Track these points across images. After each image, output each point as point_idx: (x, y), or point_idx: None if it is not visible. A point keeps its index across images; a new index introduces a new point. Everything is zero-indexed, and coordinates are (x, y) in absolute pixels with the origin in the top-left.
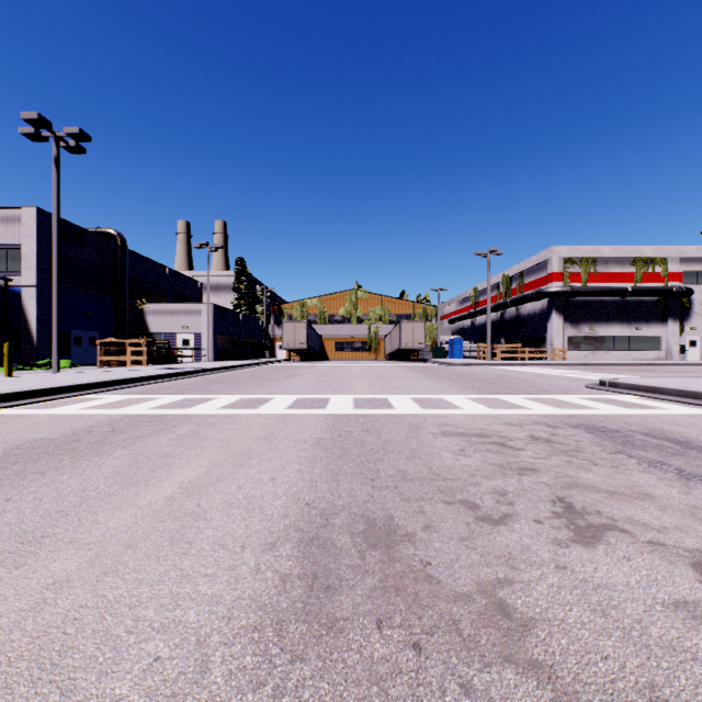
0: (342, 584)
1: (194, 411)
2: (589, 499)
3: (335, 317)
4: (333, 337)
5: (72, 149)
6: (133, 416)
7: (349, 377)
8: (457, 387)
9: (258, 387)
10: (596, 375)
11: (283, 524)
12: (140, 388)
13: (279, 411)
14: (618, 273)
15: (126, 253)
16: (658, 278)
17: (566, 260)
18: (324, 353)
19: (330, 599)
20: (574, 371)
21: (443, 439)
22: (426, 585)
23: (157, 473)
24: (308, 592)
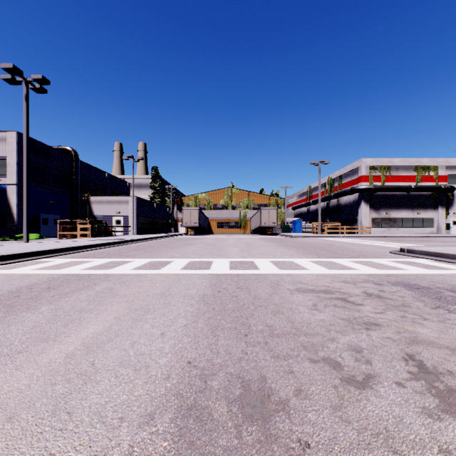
0: None
1: (114, 271)
2: (436, 357)
3: (217, 205)
4: (216, 218)
5: (38, 90)
6: (68, 275)
7: (226, 246)
8: (302, 253)
9: (163, 253)
10: (394, 244)
11: (164, 388)
12: (81, 254)
13: (175, 271)
14: (405, 176)
15: (78, 163)
16: (432, 179)
17: (371, 167)
18: (210, 229)
19: None
20: (378, 241)
21: (298, 295)
22: None
23: (68, 328)
24: None
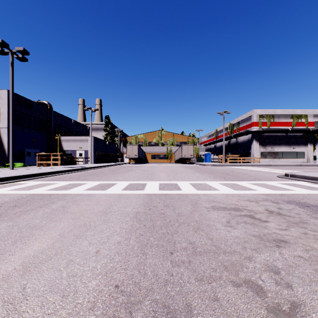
0: None
1: (70, 192)
2: None
3: (151, 143)
4: (150, 152)
5: (21, 59)
6: (34, 195)
7: (157, 171)
8: (212, 177)
9: (110, 177)
10: (278, 170)
11: None
12: (50, 177)
13: (117, 192)
14: (284, 122)
15: (52, 112)
16: (303, 124)
17: (260, 116)
18: (146, 160)
19: None
20: (266, 168)
21: (214, 212)
22: None
23: (15, 245)
24: None
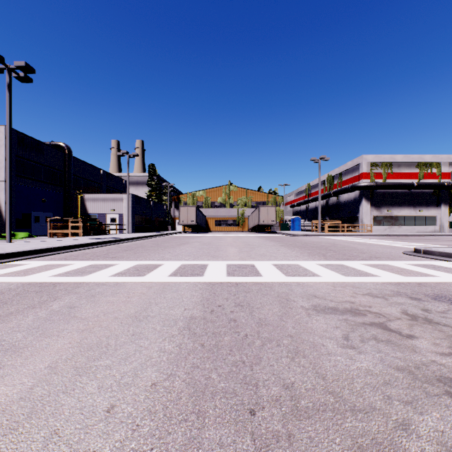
0: None
1: (88, 279)
2: None
3: (215, 203)
4: (214, 216)
5: (22, 79)
6: (30, 284)
7: (224, 245)
8: (306, 254)
9: (154, 254)
10: (401, 243)
11: None
12: (63, 255)
13: (161, 279)
14: (407, 173)
15: (72, 159)
16: (434, 176)
17: (372, 164)
18: (207, 227)
19: None
20: (382, 240)
21: (318, 318)
22: None
23: None
24: None
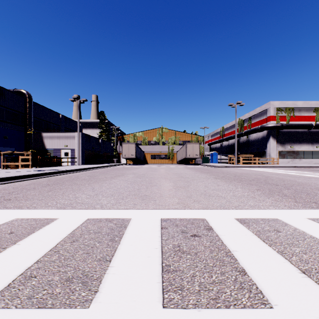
0: None
1: None
2: None
3: (151, 142)
4: (150, 152)
5: None
6: None
7: (157, 178)
8: (259, 192)
9: (70, 192)
10: None
11: None
12: None
13: None
14: (306, 116)
15: (31, 104)
16: None
17: (277, 109)
18: (145, 160)
19: None
20: (301, 171)
21: None
22: None
23: None
24: None
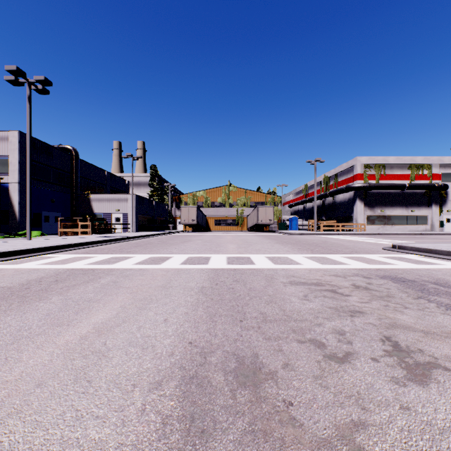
0: (216, 427)
1: (116, 266)
2: (410, 338)
3: (215, 203)
4: (214, 216)
5: (40, 91)
6: (73, 269)
7: (224, 242)
8: (297, 249)
9: (163, 249)
10: (387, 241)
11: (169, 362)
12: (84, 250)
13: (175, 266)
14: (399, 174)
15: (78, 161)
16: (426, 177)
17: (365, 166)
18: (208, 227)
19: (205, 446)
20: (372, 238)
21: (291, 287)
22: (290, 428)
23: (79, 315)
24: (185, 438)
